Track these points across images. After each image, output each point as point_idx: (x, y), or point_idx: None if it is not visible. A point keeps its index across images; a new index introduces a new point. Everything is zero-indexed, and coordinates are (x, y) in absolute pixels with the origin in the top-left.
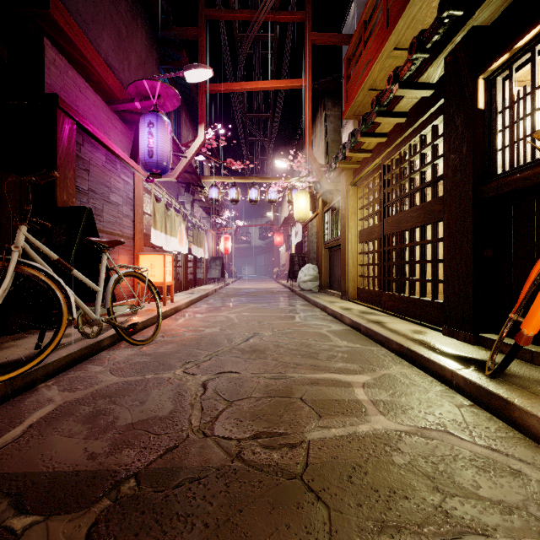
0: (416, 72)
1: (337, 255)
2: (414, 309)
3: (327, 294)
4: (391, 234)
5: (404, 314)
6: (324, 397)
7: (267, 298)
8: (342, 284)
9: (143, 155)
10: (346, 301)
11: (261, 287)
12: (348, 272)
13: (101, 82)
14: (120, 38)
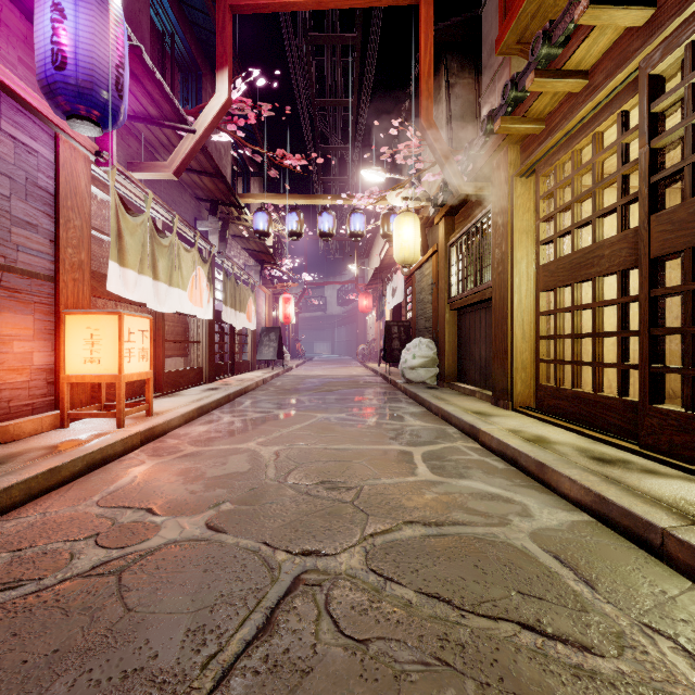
0: None
1: (476, 320)
2: None
3: (457, 390)
4: (690, 251)
5: None
6: None
7: (347, 397)
8: (496, 376)
9: (41, 66)
10: (510, 412)
11: (339, 374)
12: (512, 353)
13: None
14: None
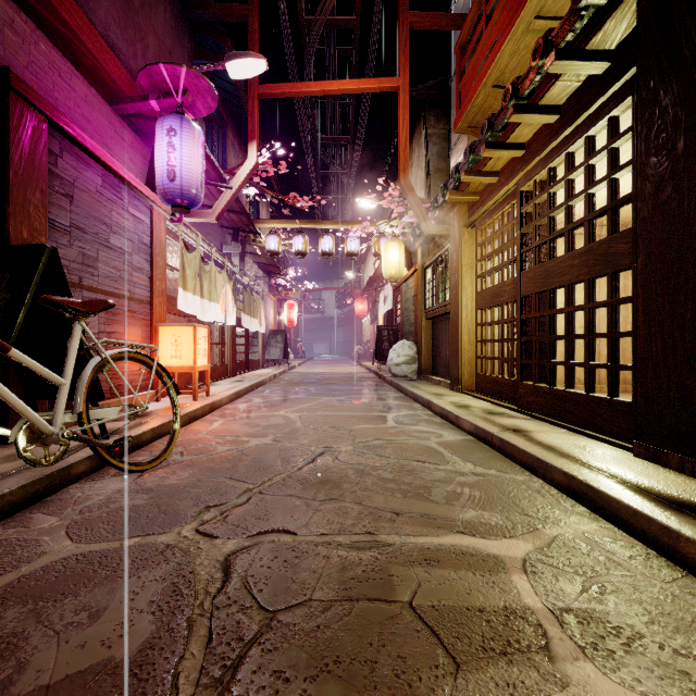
0: (583, 34)
1: (443, 327)
2: (576, 410)
3: (430, 382)
4: (534, 295)
5: (557, 417)
6: (456, 601)
7: (345, 387)
8: (452, 369)
9: (160, 178)
10: (459, 394)
11: (337, 371)
12: (461, 352)
13: (97, 68)
14: (129, 8)
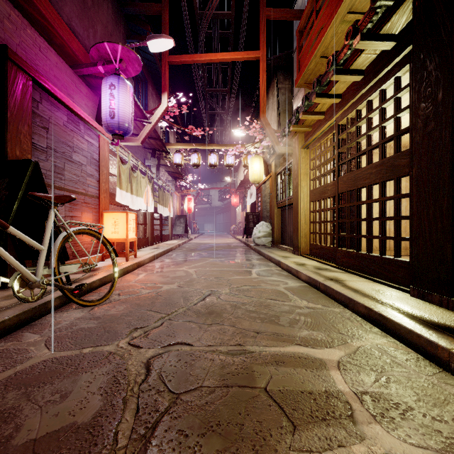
0: (378, 23)
1: (289, 213)
2: (373, 266)
3: (280, 248)
4: (347, 192)
5: (361, 271)
6: (294, 387)
7: (224, 252)
8: (294, 240)
9: (104, 116)
10: (298, 256)
11: (219, 242)
12: (300, 229)
13: (64, 45)
14: (84, 6)
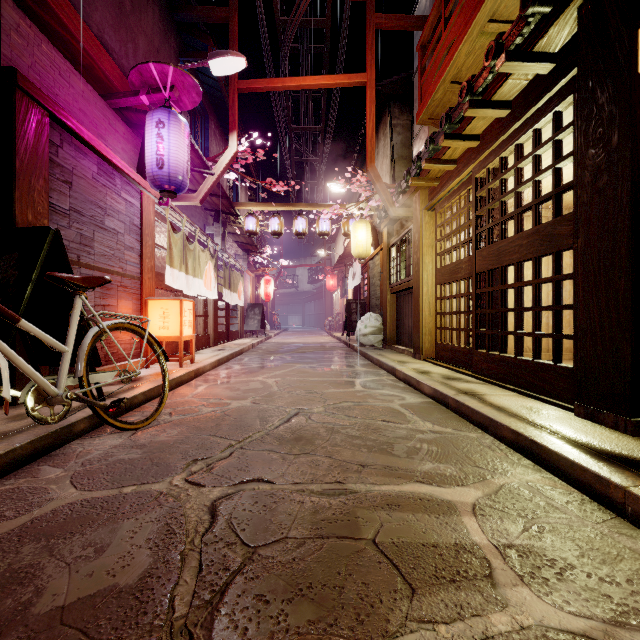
0: (530, 38)
1: (407, 301)
2: (524, 375)
3: (394, 350)
4: (487, 272)
5: (508, 381)
6: (413, 539)
7: (317, 356)
8: (414, 339)
9: (149, 166)
10: (420, 361)
11: (310, 341)
12: (422, 323)
13: (93, 66)
14: (121, 12)
